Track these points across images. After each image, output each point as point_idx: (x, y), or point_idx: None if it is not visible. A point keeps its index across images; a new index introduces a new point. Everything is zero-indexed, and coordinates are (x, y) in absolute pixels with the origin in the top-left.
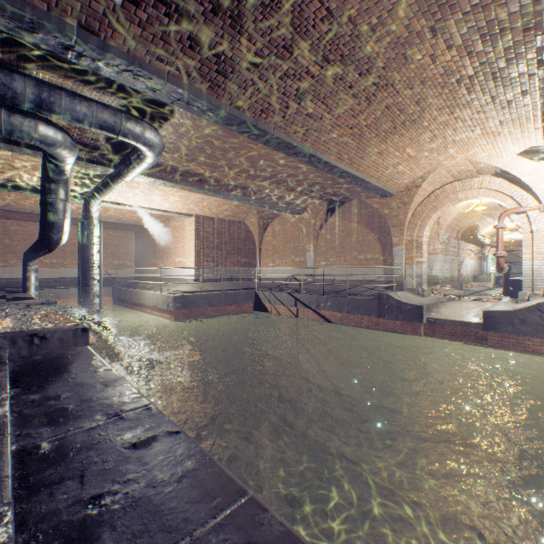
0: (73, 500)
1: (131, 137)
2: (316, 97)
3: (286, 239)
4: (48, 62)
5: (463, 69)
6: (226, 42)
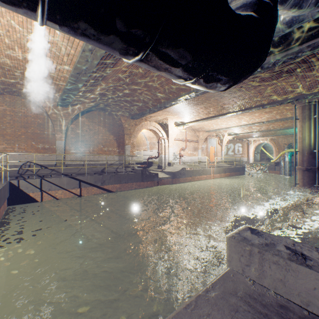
0: None
1: None
2: None
3: (22, 123)
4: None
5: (225, 105)
6: (269, 72)
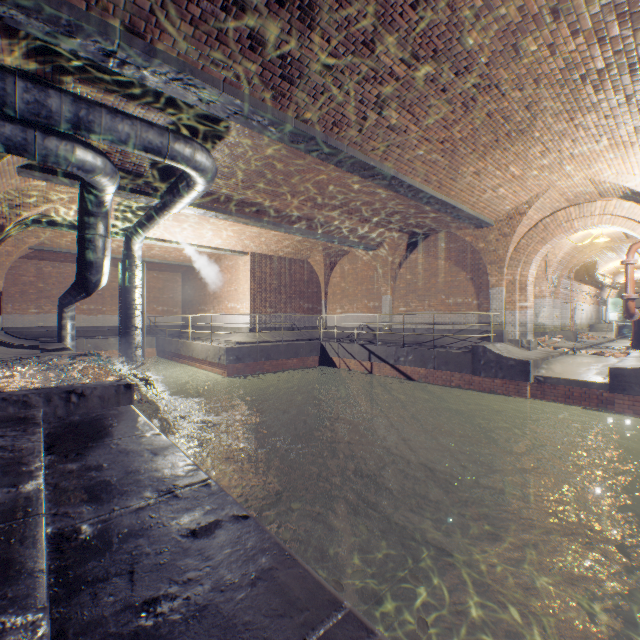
0: (122, 605)
1: (179, 160)
2: (400, 104)
3: (358, 280)
4: (87, 74)
5: (591, 61)
6: (293, 40)
